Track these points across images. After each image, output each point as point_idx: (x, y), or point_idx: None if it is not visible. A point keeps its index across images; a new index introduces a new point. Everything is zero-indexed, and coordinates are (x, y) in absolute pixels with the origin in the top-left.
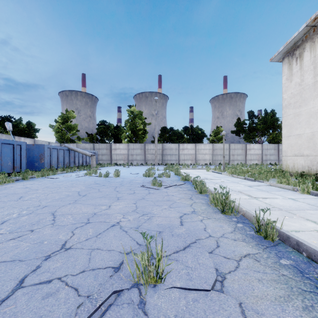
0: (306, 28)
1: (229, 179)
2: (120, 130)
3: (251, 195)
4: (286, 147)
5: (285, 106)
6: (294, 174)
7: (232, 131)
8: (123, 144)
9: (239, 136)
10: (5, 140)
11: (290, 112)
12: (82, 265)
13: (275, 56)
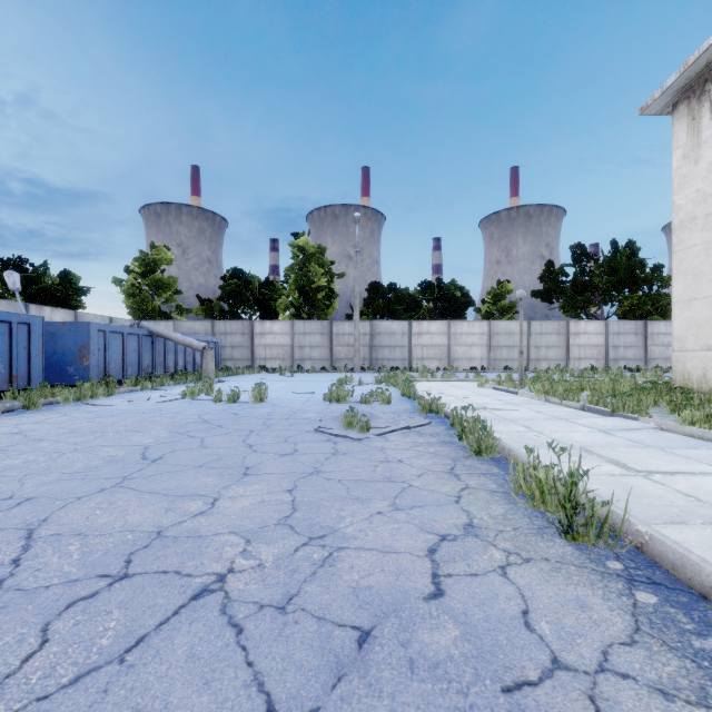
0: None
1: (542, 409)
2: (275, 290)
3: (624, 461)
4: (684, 329)
5: (681, 225)
6: (707, 397)
7: (535, 293)
8: (282, 323)
9: (551, 303)
10: None
11: (695, 238)
12: None
13: (653, 100)
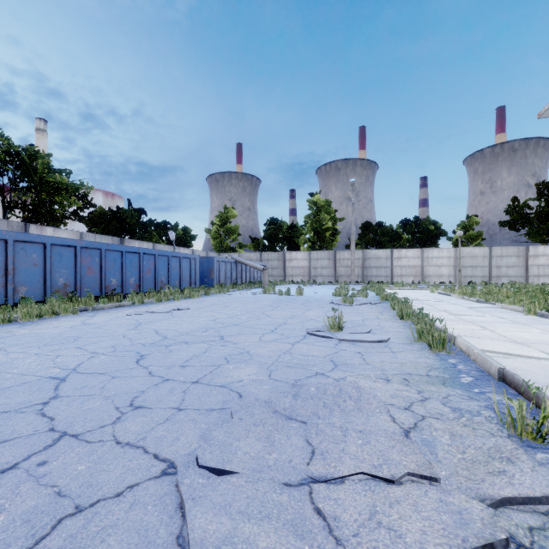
0: None
1: (453, 301)
2: (298, 231)
3: (454, 312)
4: None
5: None
6: None
7: (502, 223)
8: (303, 253)
9: (517, 231)
10: (184, 254)
11: None
12: (300, 327)
13: (544, 110)
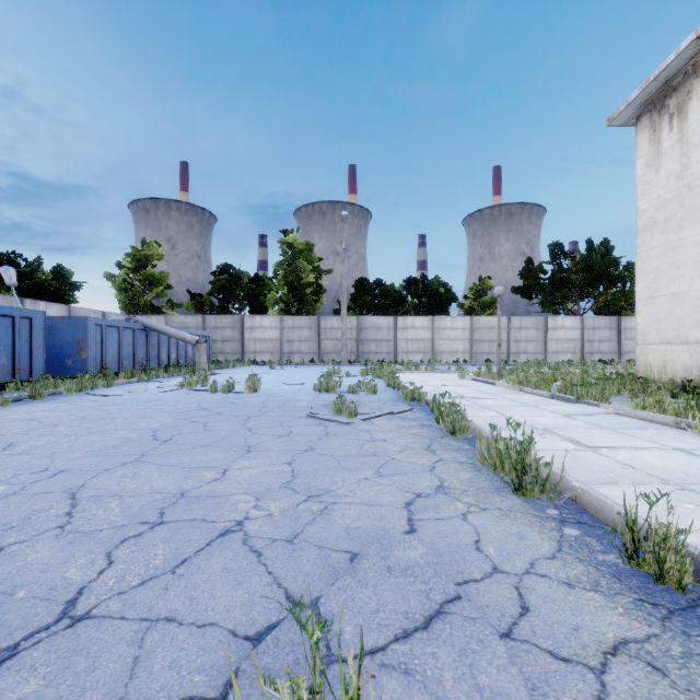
0: (697, 43)
1: (516, 398)
2: (265, 286)
3: (579, 439)
4: (647, 324)
5: (644, 228)
6: (666, 386)
7: (515, 289)
8: (271, 318)
9: (530, 299)
10: None
11: (656, 241)
12: (105, 691)
13: (619, 112)
